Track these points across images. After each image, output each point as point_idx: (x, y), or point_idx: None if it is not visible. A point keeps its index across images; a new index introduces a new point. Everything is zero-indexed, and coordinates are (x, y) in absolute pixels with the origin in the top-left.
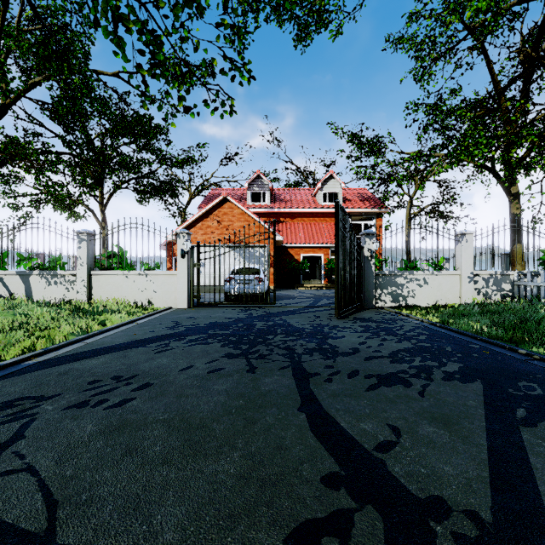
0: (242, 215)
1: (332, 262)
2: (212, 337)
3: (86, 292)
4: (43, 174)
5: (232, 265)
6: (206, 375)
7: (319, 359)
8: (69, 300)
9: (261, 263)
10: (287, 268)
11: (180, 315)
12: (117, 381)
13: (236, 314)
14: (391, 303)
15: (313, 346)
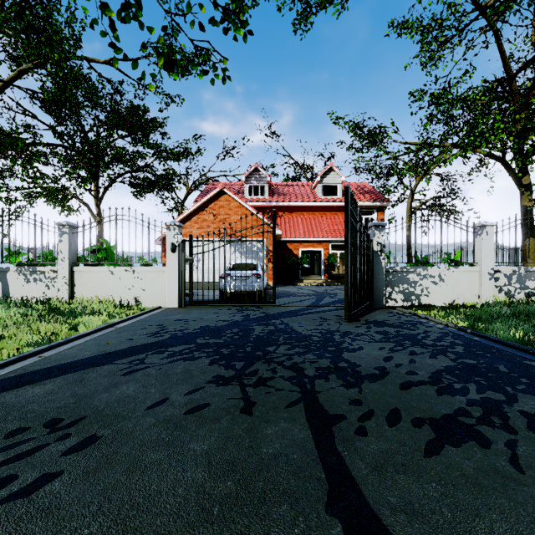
0: (239, 208)
1: (332, 257)
2: (200, 349)
3: (67, 290)
4: (30, 164)
5: (228, 260)
6: (182, 418)
7: (339, 388)
8: (47, 299)
9: (258, 258)
10: (286, 263)
11: (168, 317)
12: (51, 430)
13: (231, 316)
14: (402, 302)
15: (327, 363)
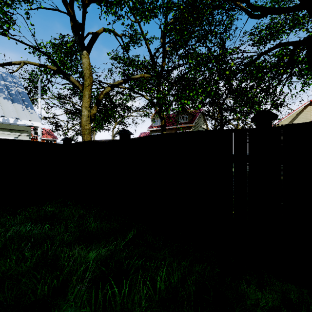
0: None
1: None
2: None
3: None
4: None
5: None
6: None
7: None
8: None
9: None
10: None
11: None
12: None
13: None
14: None
15: None
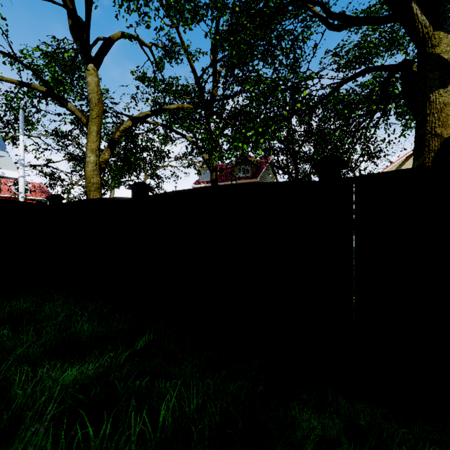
0: None
1: None
2: None
3: None
4: None
5: None
6: None
7: None
8: None
9: None
10: None
11: None
12: None
13: None
14: None
15: None
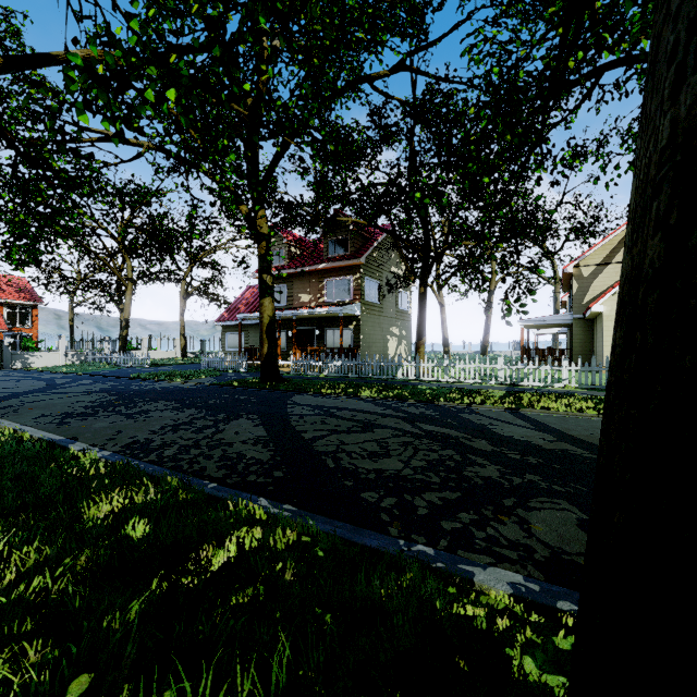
0: None
1: None
2: None
3: None
4: None
5: None
6: None
7: None
8: None
9: None
10: None
11: None
12: None
13: None
14: (22, 367)
15: None
